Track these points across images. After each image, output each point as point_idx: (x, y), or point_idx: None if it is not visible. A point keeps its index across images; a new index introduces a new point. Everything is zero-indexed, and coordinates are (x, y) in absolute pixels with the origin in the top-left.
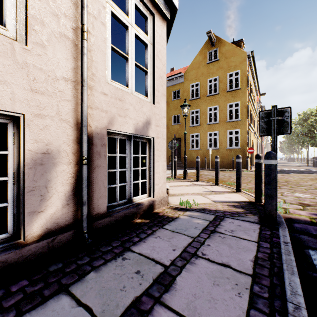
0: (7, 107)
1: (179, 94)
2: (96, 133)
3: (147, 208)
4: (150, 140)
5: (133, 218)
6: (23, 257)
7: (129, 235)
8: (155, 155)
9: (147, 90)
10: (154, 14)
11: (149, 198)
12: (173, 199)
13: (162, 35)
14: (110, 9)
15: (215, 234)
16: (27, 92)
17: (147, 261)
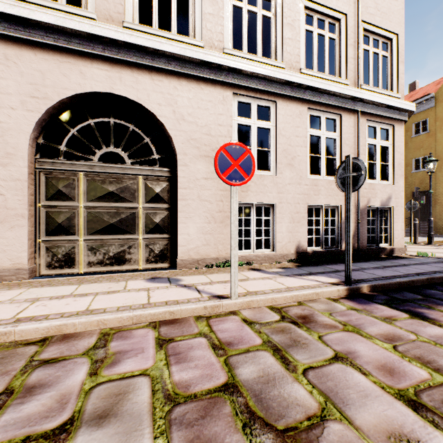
0: (337, 204)
1: (425, 122)
2: (362, 209)
3: (388, 251)
4: (390, 209)
5: (380, 254)
6: (342, 254)
7: (380, 258)
8: (394, 218)
9: (388, 176)
10: (394, 125)
11: (389, 246)
12: (410, 253)
13: (400, 134)
14: (367, 143)
15: (440, 263)
16: (342, 197)
17: (395, 262)
